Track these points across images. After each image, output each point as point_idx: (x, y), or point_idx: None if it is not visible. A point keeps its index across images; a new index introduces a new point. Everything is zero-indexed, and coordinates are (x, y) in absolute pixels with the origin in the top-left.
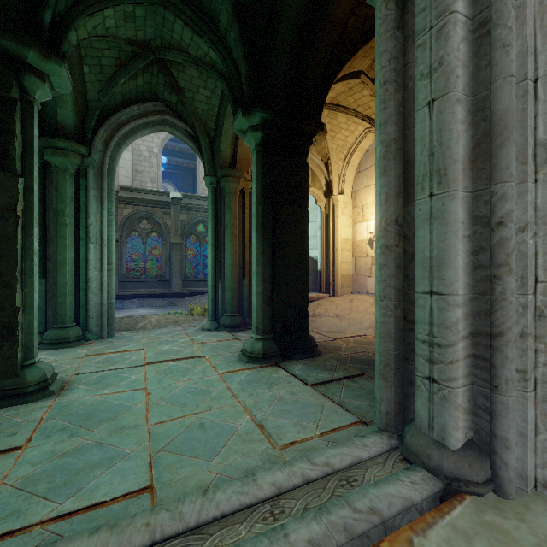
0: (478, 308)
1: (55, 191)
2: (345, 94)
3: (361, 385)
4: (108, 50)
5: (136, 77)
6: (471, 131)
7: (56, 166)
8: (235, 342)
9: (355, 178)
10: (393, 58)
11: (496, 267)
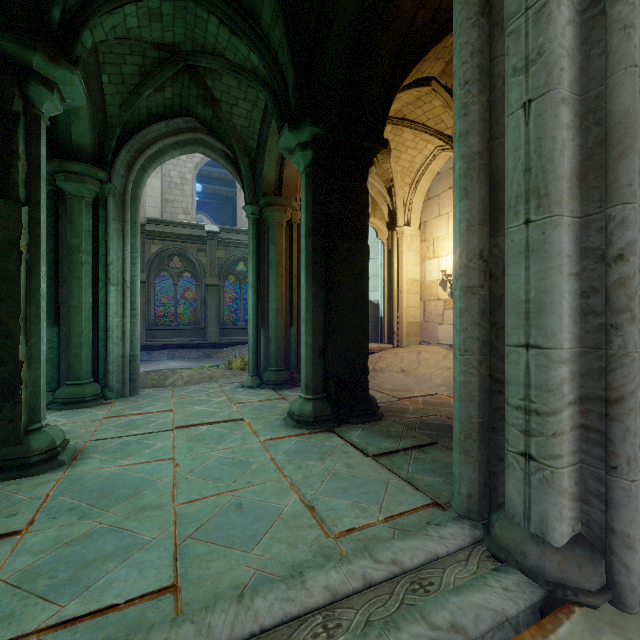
0: (588, 365)
1: (69, 224)
2: (412, 105)
3: (434, 457)
4: (131, 56)
5: (164, 88)
6: (579, 139)
7: (71, 194)
8: (281, 402)
9: (424, 206)
10: (477, 51)
11: (613, 314)
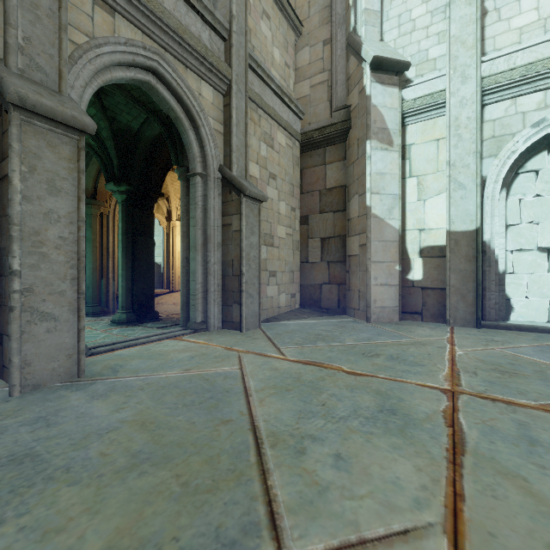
0: (205, 284)
1: None
2: None
3: None
4: None
5: None
6: (204, 236)
7: None
8: (101, 321)
9: None
10: (185, 205)
11: (207, 274)
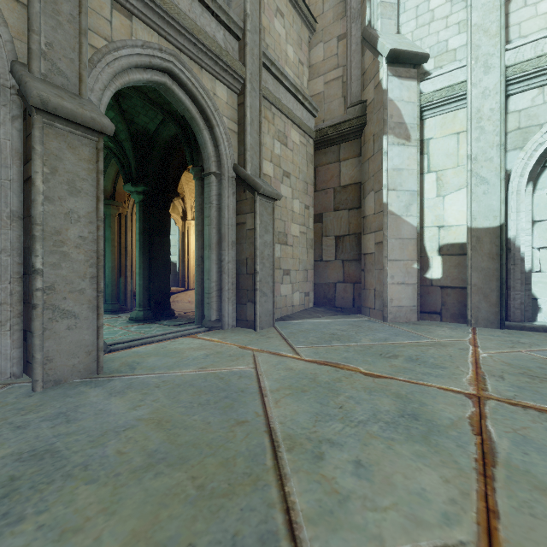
0: (219, 283)
1: None
2: None
3: None
4: None
5: None
6: (218, 235)
7: None
8: (120, 318)
9: None
10: (200, 204)
11: (222, 272)
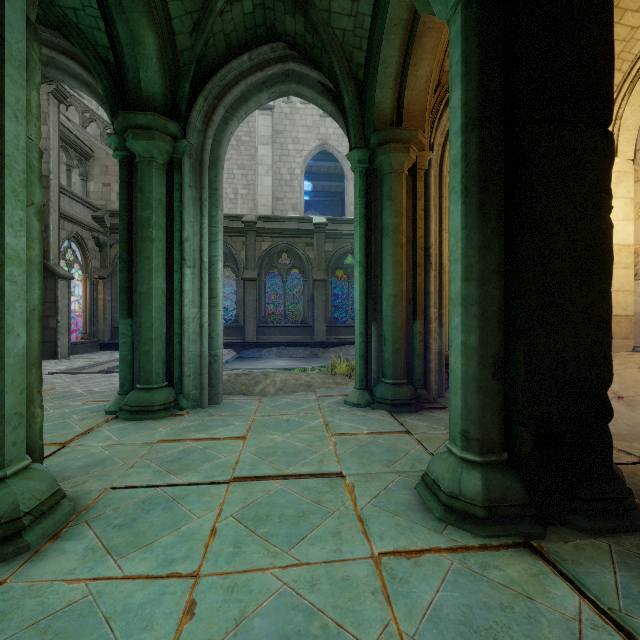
0: None
1: (139, 193)
2: None
3: None
4: None
5: None
6: None
7: (140, 155)
8: (403, 439)
9: None
10: None
11: None
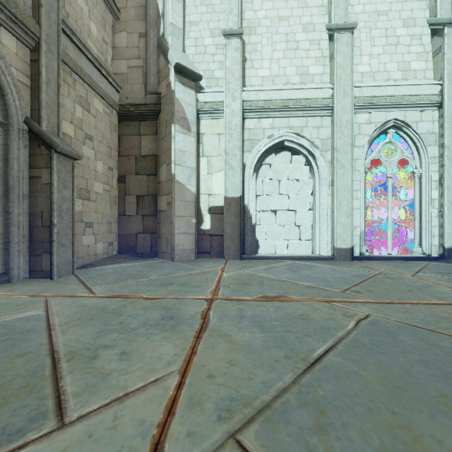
0: (6, 235)
1: None
2: None
3: None
4: None
5: None
6: (5, 186)
7: None
8: None
9: None
10: None
11: (9, 224)
